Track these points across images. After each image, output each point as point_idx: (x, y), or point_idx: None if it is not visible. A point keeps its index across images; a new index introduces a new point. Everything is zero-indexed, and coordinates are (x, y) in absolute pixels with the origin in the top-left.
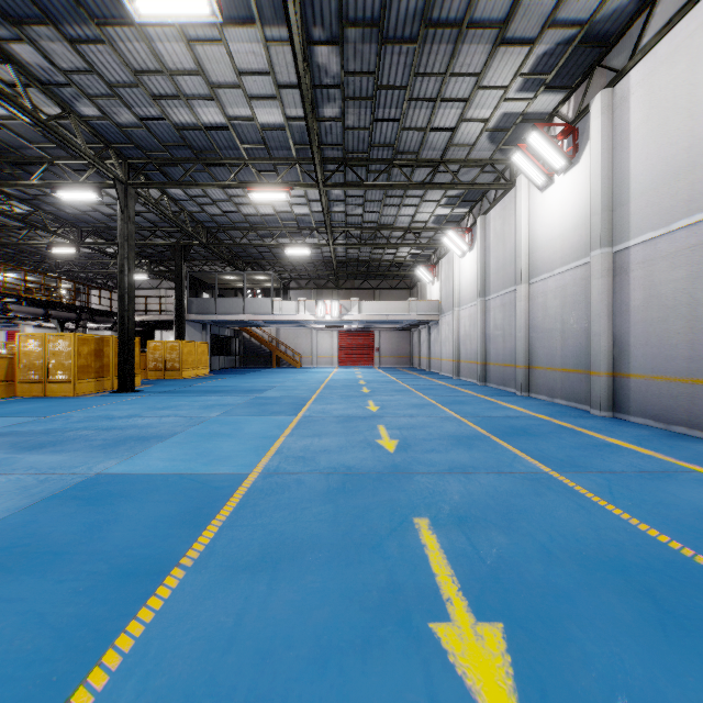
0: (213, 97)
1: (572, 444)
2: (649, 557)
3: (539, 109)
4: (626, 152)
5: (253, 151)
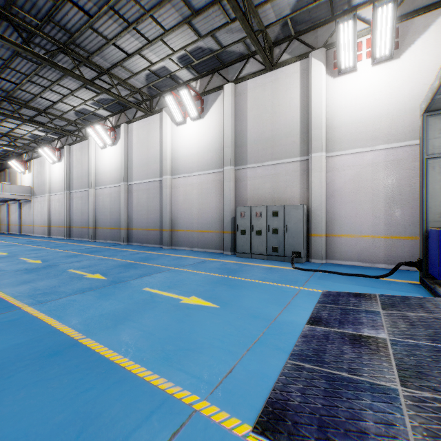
0: None
1: (113, 252)
2: (127, 263)
3: (101, 113)
4: (132, 150)
5: None
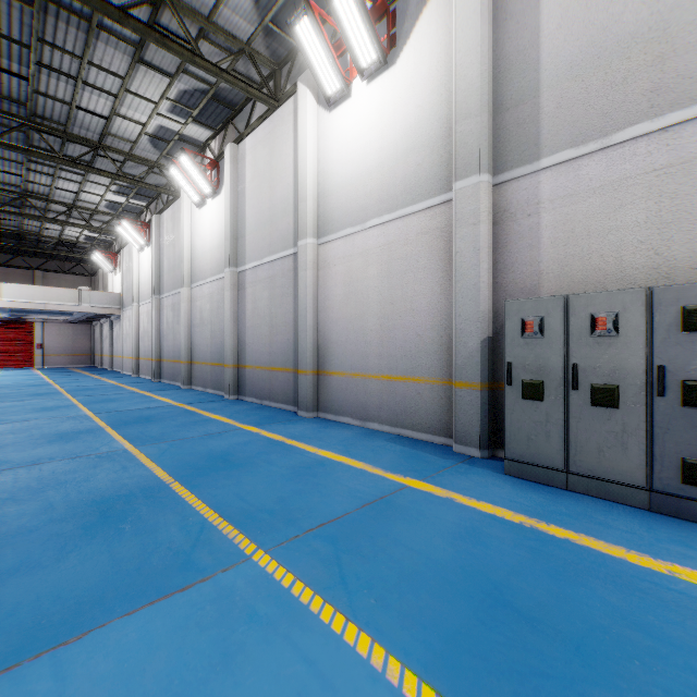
0: None
1: (178, 423)
2: (137, 488)
3: (194, 135)
4: (244, 197)
5: None
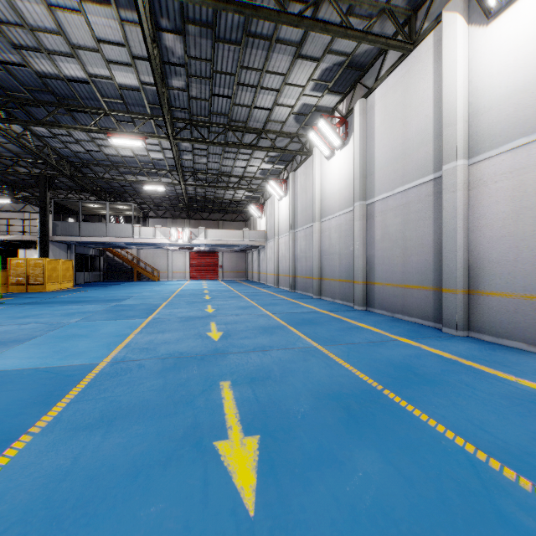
0: (74, 55)
1: (336, 328)
2: (355, 389)
3: (326, 104)
4: (373, 141)
5: (112, 104)
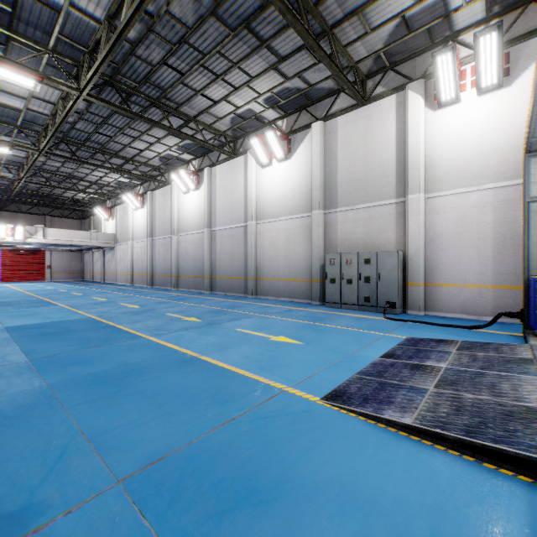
0: None
1: (200, 300)
2: (216, 310)
3: (184, 157)
4: (215, 195)
5: None
